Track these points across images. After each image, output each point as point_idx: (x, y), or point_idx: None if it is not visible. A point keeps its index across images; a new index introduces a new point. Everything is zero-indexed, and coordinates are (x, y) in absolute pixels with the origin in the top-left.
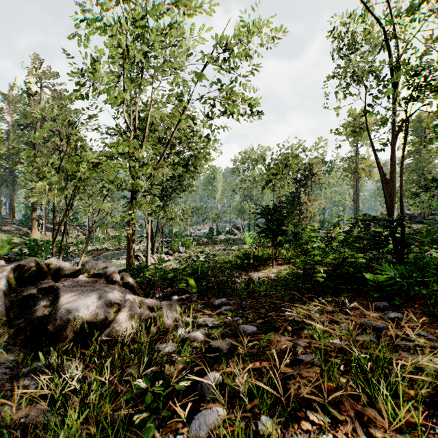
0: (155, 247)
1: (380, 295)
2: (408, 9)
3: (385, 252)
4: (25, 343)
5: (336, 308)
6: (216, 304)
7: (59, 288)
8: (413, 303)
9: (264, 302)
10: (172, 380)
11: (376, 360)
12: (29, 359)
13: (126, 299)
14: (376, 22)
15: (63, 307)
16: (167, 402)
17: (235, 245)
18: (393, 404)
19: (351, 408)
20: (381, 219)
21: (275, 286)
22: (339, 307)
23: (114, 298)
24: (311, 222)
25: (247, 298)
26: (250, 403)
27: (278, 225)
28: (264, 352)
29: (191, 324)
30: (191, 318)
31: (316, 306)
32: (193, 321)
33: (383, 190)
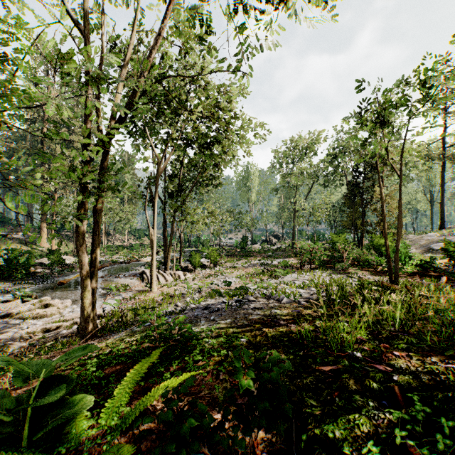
0: (168, 260)
1: None
2: None
3: None
4: None
5: None
6: None
7: None
8: None
9: None
10: None
11: None
12: None
13: None
14: None
15: None
16: None
17: (277, 258)
18: None
19: None
20: None
21: None
22: None
23: None
24: None
25: None
26: None
27: None
28: None
29: None
30: None
31: None
32: None
33: None
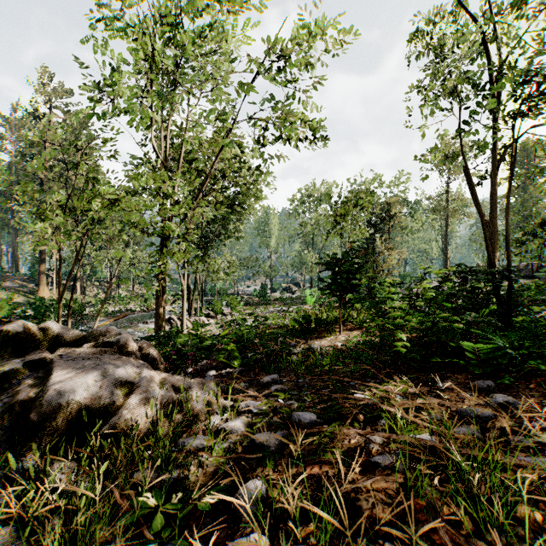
0: (192, 308)
1: (482, 372)
2: (514, 4)
3: (486, 314)
4: (1, 437)
5: (423, 388)
6: (265, 383)
7: (53, 361)
8: (527, 382)
9: (328, 379)
10: (193, 495)
11: (482, 464)
12: (2, 460)
13: (142, 376)
14: (471, 22)
15: (52, 388)
16: (188, 523)
17: (294, 305)
18: (514, 537)
19: (450, 541)
20: (481, 270)
21: (342, 358)
22: (428, 387)
23: (126, 375)
24: (389, 276)
25: (305, 373)
26: (304, 528)
27: (347, 279)
28: (326, 451)
29: (231, 409)
30: (231, 401)
31: (397, 385)
32: (233, 406)
33: (484, 233)
